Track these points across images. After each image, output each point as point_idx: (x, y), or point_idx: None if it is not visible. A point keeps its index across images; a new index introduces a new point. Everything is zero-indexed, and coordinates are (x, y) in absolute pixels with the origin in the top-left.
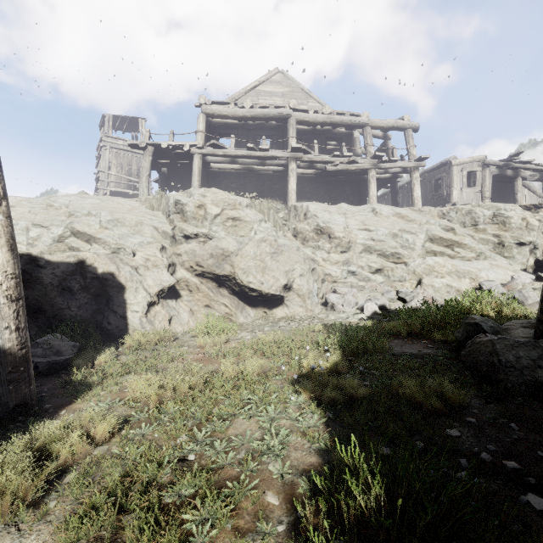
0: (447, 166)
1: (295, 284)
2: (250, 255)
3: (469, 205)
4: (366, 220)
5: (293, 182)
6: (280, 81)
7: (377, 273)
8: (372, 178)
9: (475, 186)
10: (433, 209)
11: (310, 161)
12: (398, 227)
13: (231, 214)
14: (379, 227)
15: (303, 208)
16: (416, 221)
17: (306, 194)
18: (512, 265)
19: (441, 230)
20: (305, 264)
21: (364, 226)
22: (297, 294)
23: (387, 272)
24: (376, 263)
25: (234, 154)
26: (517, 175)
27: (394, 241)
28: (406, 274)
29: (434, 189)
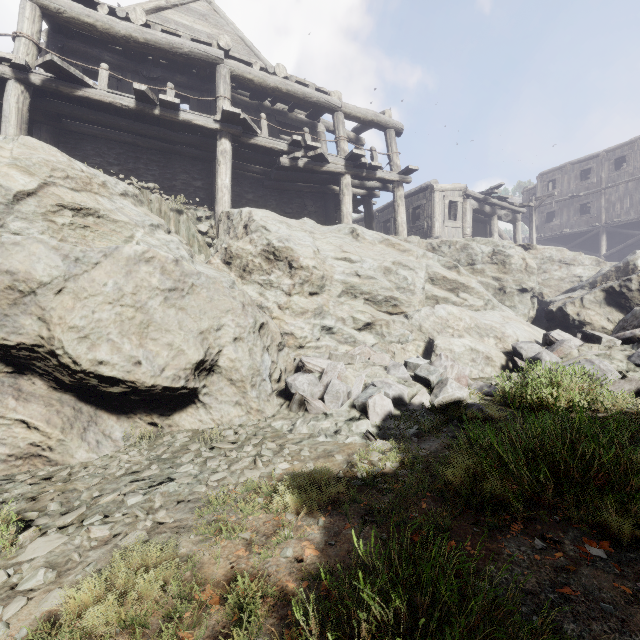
0: (428, 191)
1: (224, 358)
2: (104, 293)
3: (462, 239)
4: (345, 244)
5: (225, 174)
6: (205, 15)
7: (365, 330)
8: (346, 188)
9: (456, 220)
10: (421, 240)
11: (255, 145)
12: (391, 259)
13: (70, 197)
14: (365, 257)
15: (242, 215)
16: (412, 252)
17: (248, 204)
18: (520, 318)
19: (442, 267)
20: (246, 315)
21: (343, 253)
22: (228, 380)
23: (380, 328)
24: (364, 313)
25: (107, 101)
26: (494, 212)
27: (386, 279)
28: (409, 331)
29: (412, 220)
